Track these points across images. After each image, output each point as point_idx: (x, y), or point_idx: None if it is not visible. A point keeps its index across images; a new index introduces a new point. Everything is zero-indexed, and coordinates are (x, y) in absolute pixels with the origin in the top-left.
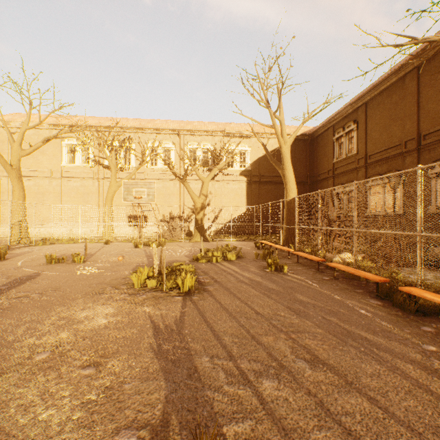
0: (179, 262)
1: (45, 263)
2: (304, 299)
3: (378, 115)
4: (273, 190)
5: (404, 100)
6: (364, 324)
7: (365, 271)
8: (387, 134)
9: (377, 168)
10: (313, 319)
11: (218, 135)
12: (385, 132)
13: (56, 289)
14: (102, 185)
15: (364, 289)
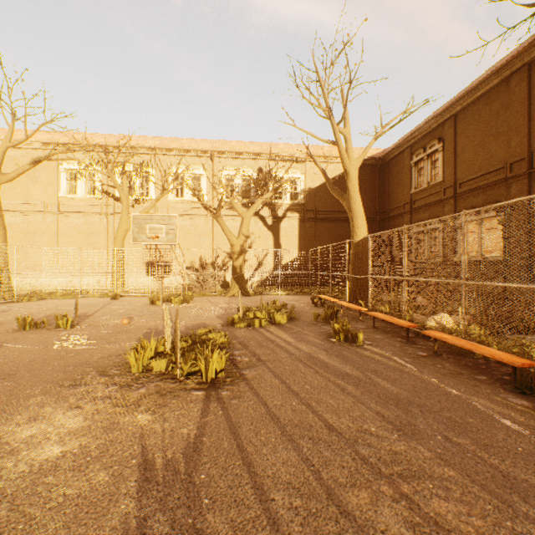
0: (206, 328)
1: (15, 329)
2: (401, 395)
3: (472, 130)
4: (333, 230)
5: (509, 109)
6: (524, 453)
7: (480, 343)
8: (485, 154)
9: (471, 200)
10: (429, 441)
11: (262, 158)
12: (482, 152)
13: (8, 375)
14: (111, 223)
15: (487, 373)
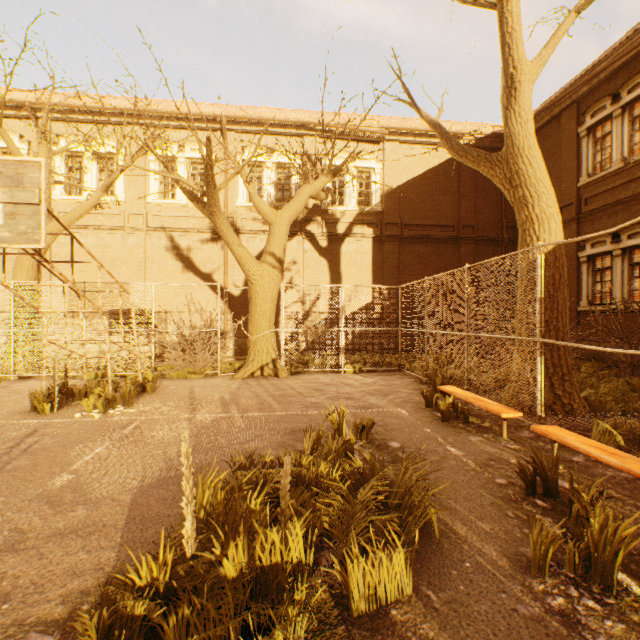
0: None
1: None
2: None
3: None
4: (430, 256)
5: None
6: None
7: None
8: None
9: None
10: None
11: (310, 132)
12: None
13: None
14: None
15: None
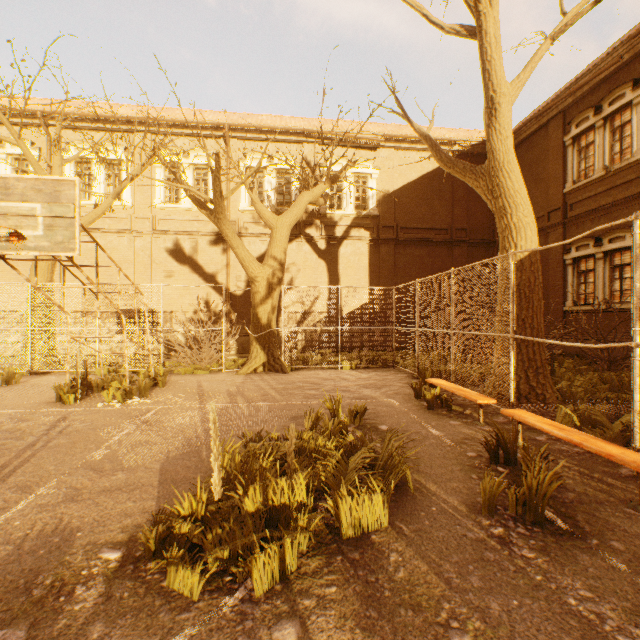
0: None
1: None
2: None
3: None
4: (425, 258)
5: None
6: None
7: None
8: None
9: None
10: None
11: (310, 139)
12: None
13: None
14: None
15: None
